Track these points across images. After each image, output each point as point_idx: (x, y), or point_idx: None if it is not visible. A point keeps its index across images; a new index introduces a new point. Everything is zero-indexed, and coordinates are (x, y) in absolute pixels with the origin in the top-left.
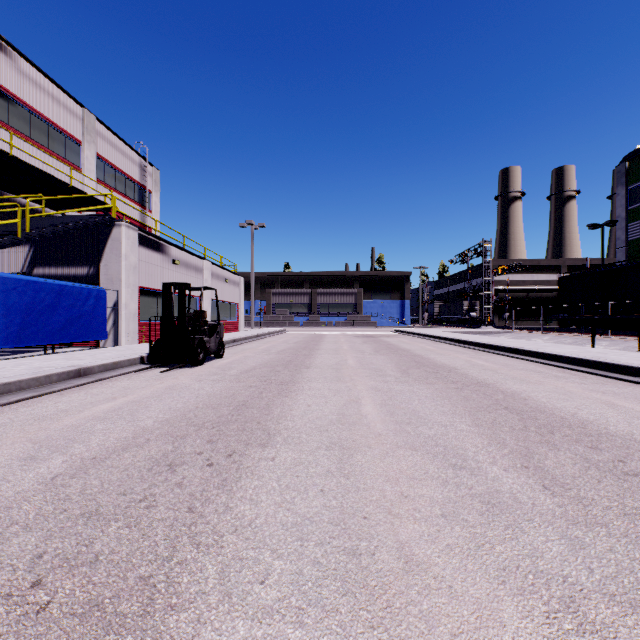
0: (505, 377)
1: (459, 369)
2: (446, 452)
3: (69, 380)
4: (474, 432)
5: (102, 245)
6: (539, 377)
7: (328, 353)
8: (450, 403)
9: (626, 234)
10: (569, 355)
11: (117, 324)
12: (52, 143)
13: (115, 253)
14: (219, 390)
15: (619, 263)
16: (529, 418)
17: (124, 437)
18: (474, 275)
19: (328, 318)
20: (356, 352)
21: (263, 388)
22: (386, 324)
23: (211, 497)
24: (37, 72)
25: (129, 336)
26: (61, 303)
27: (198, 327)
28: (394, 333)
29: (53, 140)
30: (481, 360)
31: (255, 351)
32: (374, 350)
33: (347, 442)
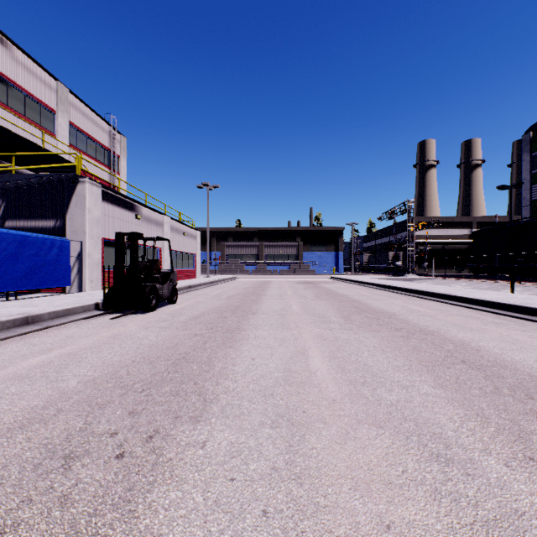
0: (445, 324)
1: (398, 315)
2: (419, 431)
3: (14, 328)
4: (442, 397)
5: (67, 200)
6: (478, 323)
7: (273, 298)
8: (402, 355)
9: (531, 194)
10: (500, 301)
11: (81, 272)
12: (28, 111)
13: (79, 207)
14: (163, 339)
15: (525, 219)
16: (494, 375)
17: (32, 406)
18: (398, 230)
19: (273, 267)
20: (299, 297)
21: (208, 337)
22: (323, 272)
23: (100, 530)
24: (14, 47)
25: (92, 283)
26: (24, 252)
27: (150, 275)
28: (331, 280)
29: (29, 108)
30: (415, 305)
31: (207, 296)
32: (315, 295)
33: (296, 414)
